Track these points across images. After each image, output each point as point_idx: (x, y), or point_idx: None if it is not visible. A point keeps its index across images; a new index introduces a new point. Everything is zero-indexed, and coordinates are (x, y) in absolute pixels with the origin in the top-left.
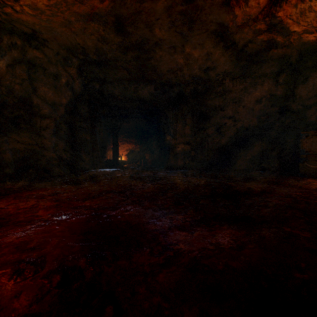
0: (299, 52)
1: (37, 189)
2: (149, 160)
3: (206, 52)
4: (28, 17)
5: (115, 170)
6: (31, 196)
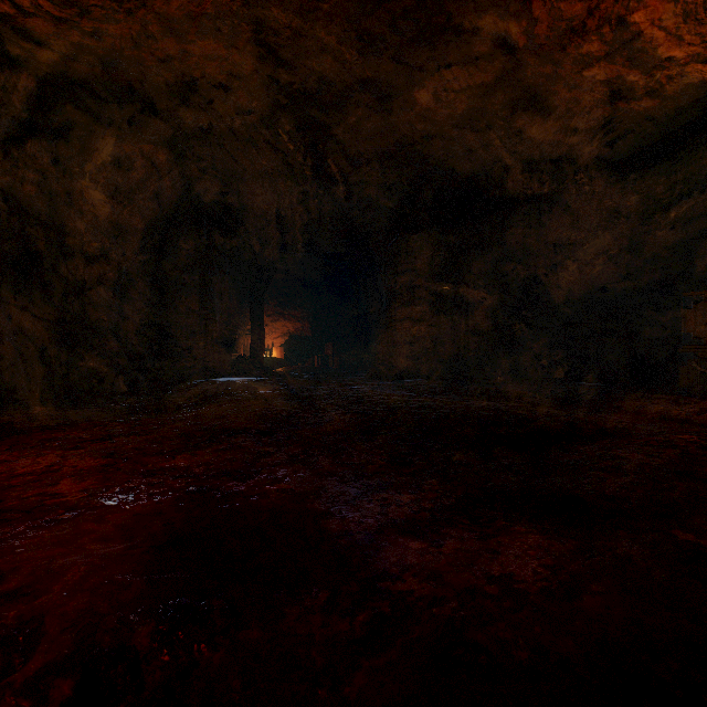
0: (679, 107)
1: (69, 425)
2: (334, 358)
3: (464, 110)
4: (51, 25)
5: (255, 379)
6: (51, 444)
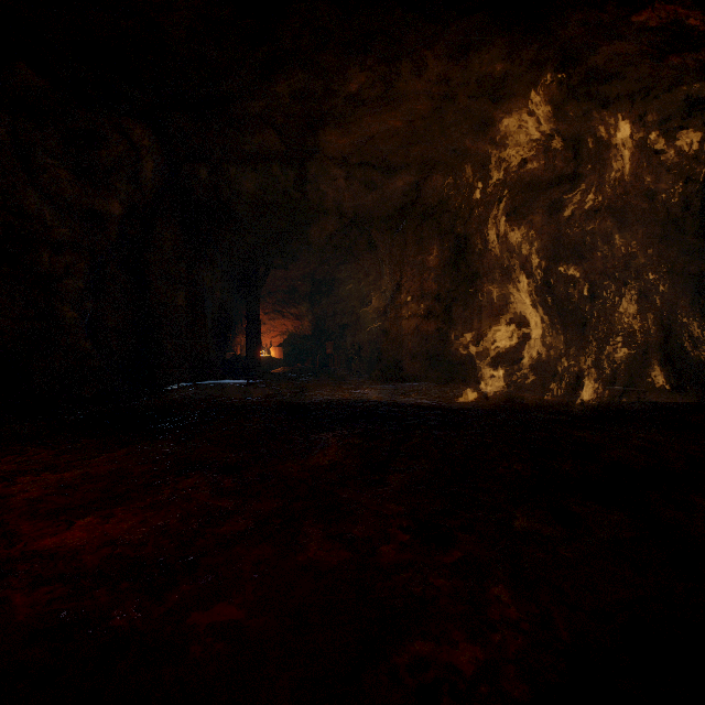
0: None
1: None
2: (335, 358)
3: (483, 73)
4: None
5: (245, 383)
6: None
